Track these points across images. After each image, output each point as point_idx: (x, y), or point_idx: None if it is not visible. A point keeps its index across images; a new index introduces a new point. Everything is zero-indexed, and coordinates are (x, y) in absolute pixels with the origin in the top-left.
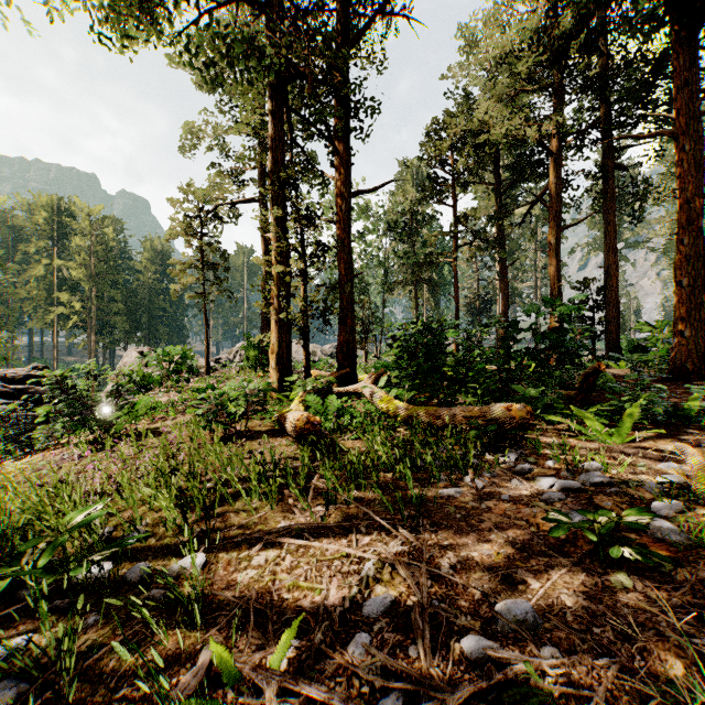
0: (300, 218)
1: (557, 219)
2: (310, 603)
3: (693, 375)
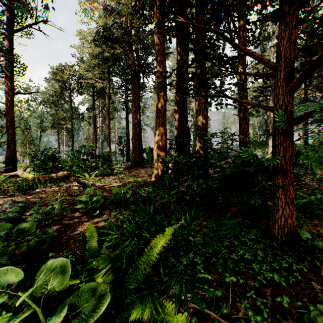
0: None
1: (109, 116)
2: None
3: (134, 166)
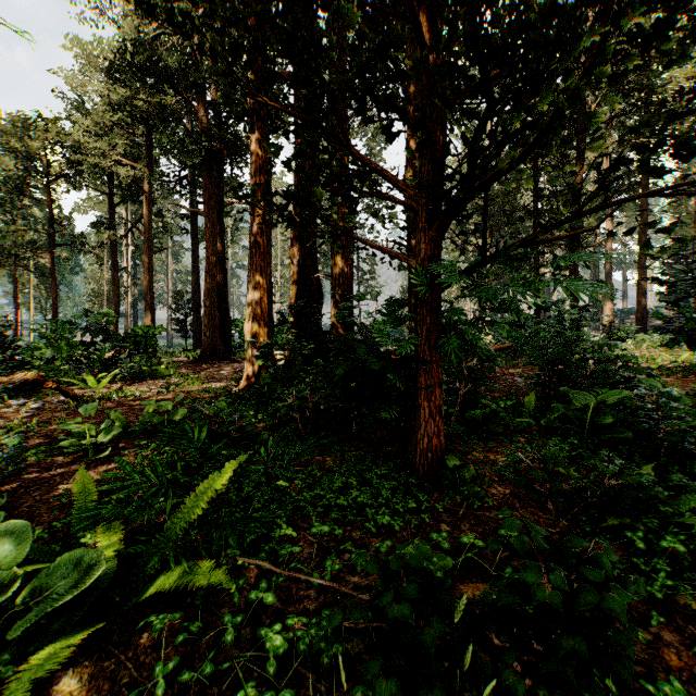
0: None
1: (150, 244)
2: None
3: (211, 358)
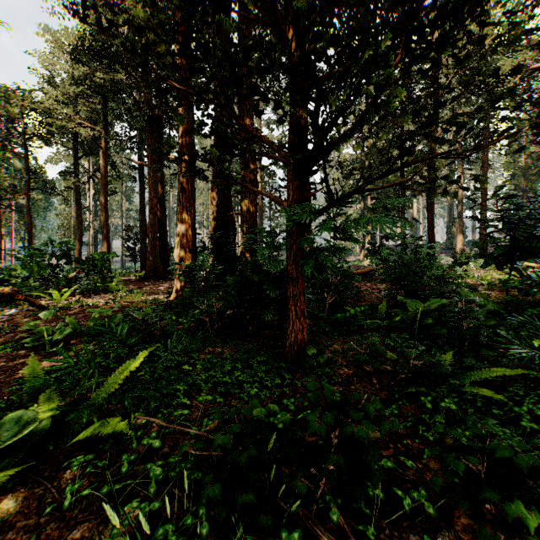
0: None
1: (106, 188)
2: None
3: (153, 277)
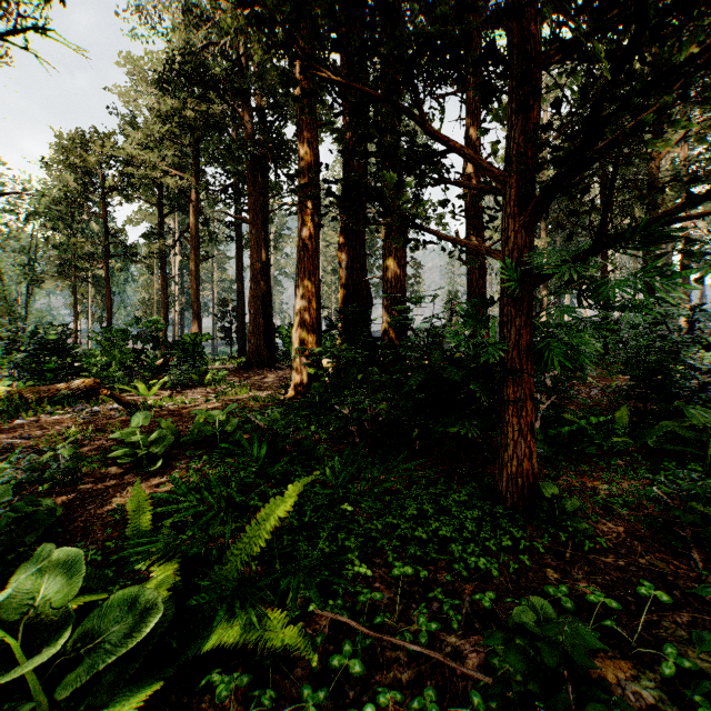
0: None
1: (197, 252)
2: None
3: (255, 365)
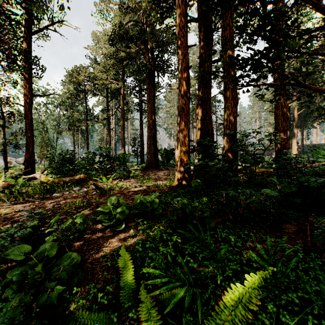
0: (2, 102)
1: (123, 117)
2: (11, 212)
3: (150, 168)
